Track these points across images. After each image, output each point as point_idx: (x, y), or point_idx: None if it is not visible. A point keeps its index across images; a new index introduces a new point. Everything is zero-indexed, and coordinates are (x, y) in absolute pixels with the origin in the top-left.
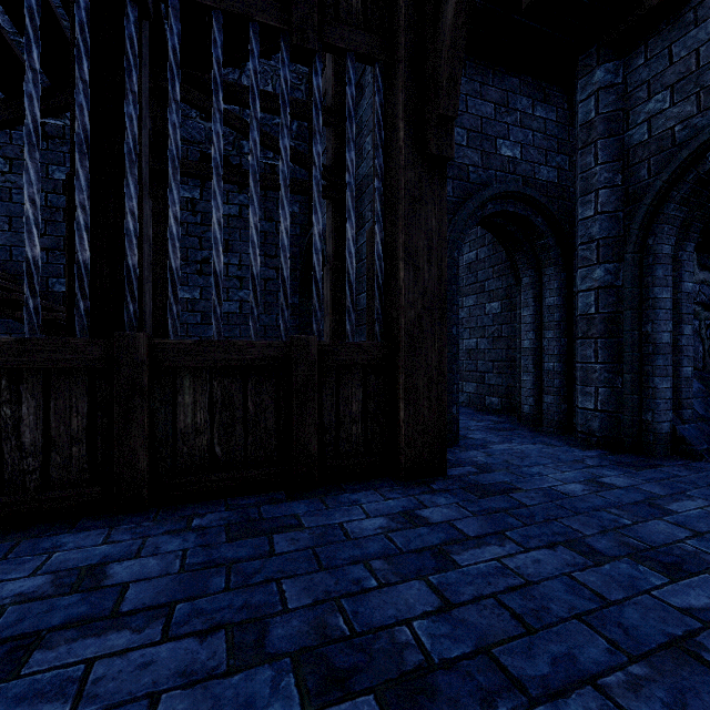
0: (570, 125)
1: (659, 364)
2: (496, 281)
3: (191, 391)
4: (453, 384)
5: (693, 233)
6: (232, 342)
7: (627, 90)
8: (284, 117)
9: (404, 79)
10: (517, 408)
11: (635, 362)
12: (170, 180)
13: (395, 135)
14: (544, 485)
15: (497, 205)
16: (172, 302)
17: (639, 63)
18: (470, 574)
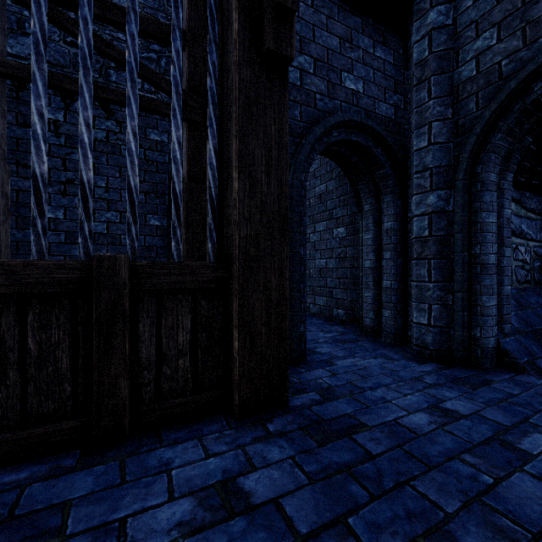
0: (405, 69)
1: (486, 283)
2: (342, 209)
3: None
4: (300, 303)
5: (513, 164)
6: None
7: (457, 30)
8: None
9: None
10: (359, 320)
11: (465, 281)
12: None
13: (230, 30)
14: (388, 417)
15: (342, 134)
16: None
17: (468, 5)
18: None
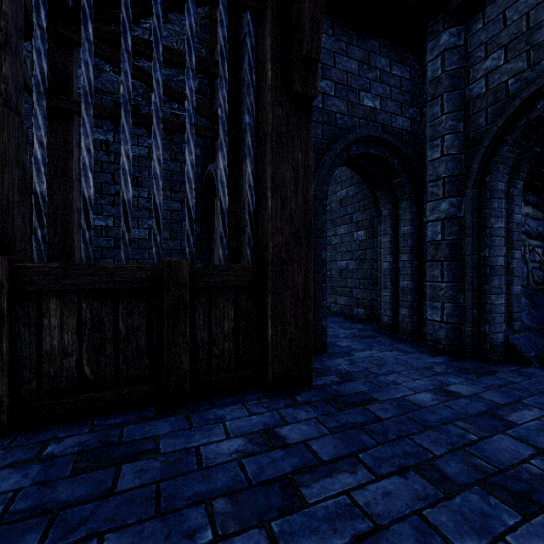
0: (421, 84)
1: (495, 283)
2: (362, 213)
3: (58, 313)
4: (322, 300)
5: (522, 172)
6: (101, 265)
7: (468, 51)
8: (156, 51)
9: (272, 23)
10: (378, 318)
11: (474, 281)
12: (35, 105)
13: (265, 76)
14: (397, 395)
15: (360, 148)
16: (36, 226)
17: (478, 27)
18: (317, 516)
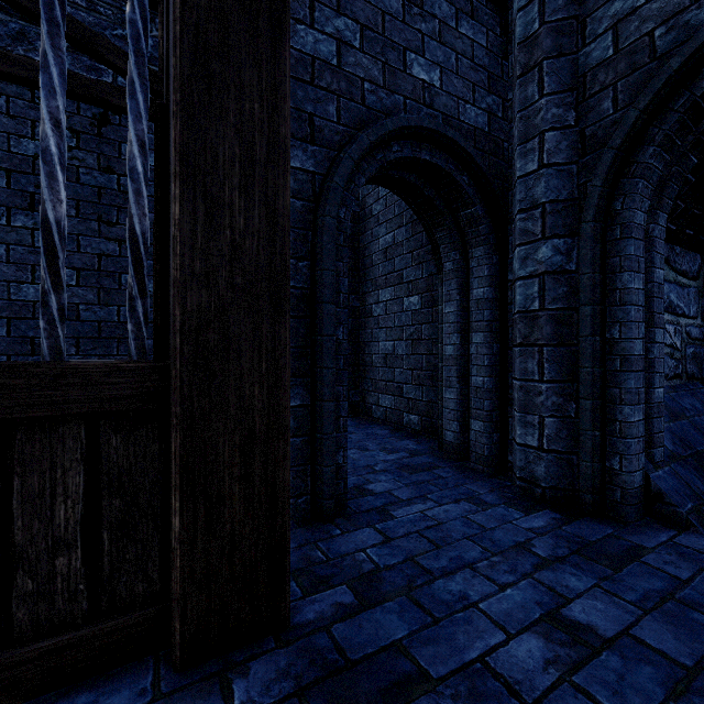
0: (504, 59)
1: (630, 386)
2: (415, 269)
3: None
4: (338, 417)
5: (668, 199)
6: None
7: None
8: None
9: None
10: (439, 433)
11: (596, 382)
12: None
13: None
14: (471, 650)
15: (407, 148)
16: None
17: None
18: None
